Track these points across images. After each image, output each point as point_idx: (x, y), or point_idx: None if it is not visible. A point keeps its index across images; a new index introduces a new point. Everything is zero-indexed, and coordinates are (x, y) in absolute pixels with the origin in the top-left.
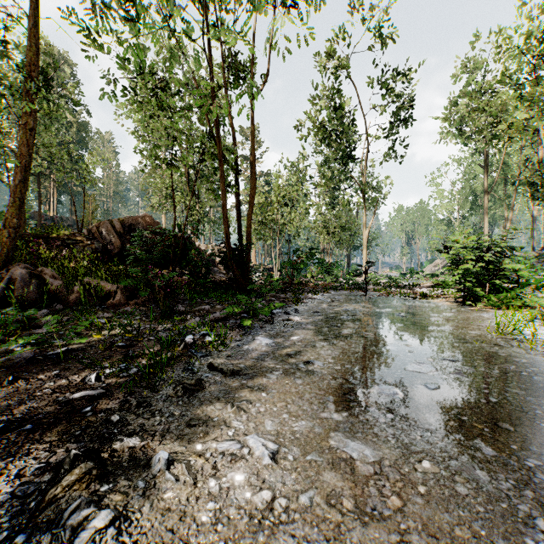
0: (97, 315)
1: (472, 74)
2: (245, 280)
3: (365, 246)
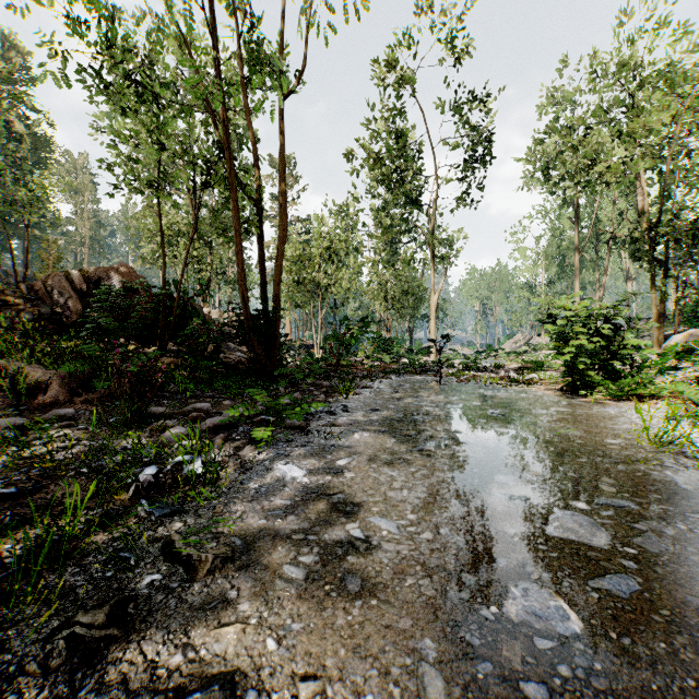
0: (3, 425)
1: (561, 104)
2: (271, 361)
3: (433, 316)
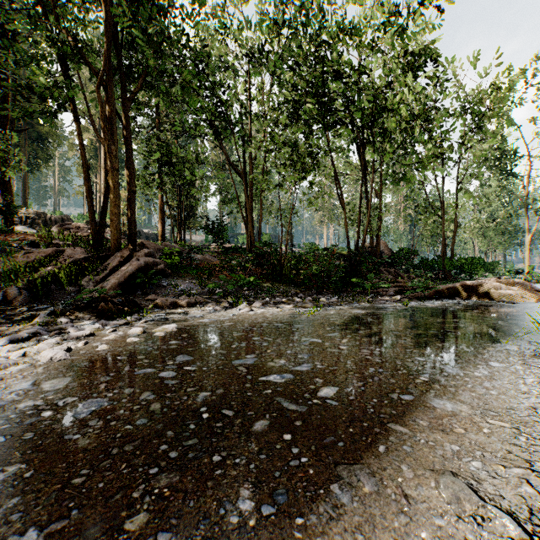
0: None
1: None
2: (449, 274)
3: (526, 248)
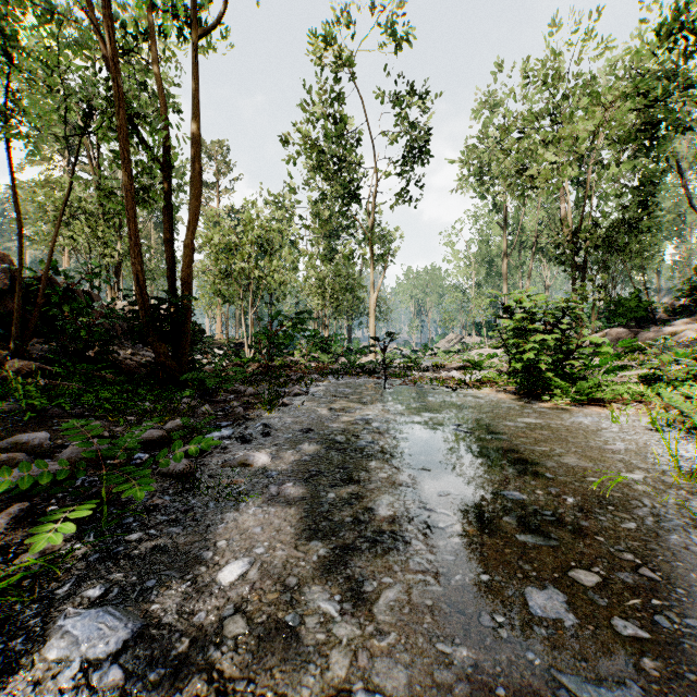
0: None
1: (492, 113)
2: (180, 363)
3: (372, 314)
